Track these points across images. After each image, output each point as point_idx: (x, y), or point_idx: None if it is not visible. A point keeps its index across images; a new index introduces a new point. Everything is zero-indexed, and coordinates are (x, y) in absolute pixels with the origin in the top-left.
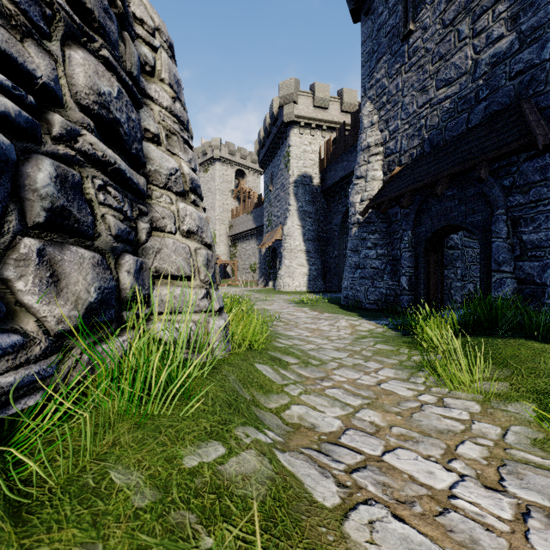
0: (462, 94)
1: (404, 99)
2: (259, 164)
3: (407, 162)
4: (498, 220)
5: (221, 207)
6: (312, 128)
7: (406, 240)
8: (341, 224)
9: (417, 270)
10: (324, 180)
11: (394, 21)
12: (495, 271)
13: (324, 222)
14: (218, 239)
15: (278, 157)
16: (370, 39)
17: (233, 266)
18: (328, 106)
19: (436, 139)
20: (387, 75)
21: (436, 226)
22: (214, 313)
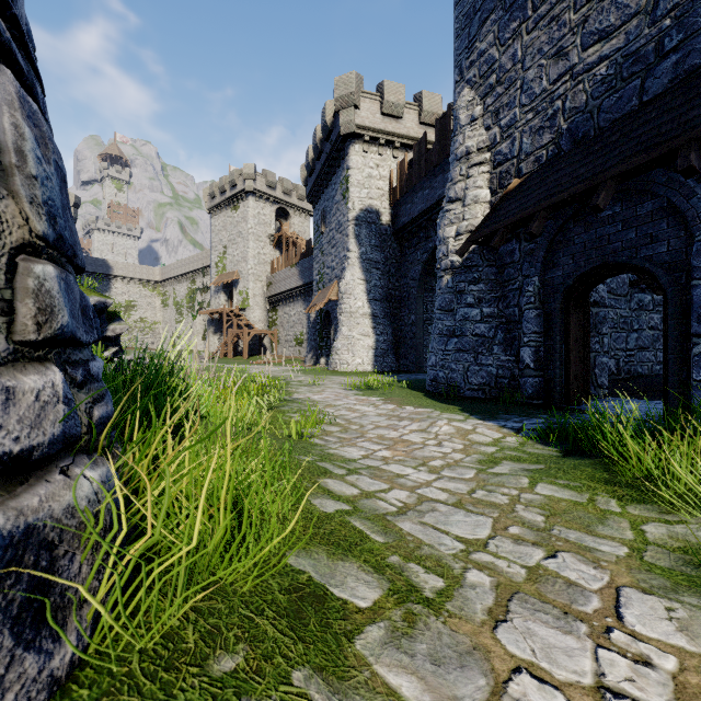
0: (631, 48)
1: (526, 74)
2: (308, 197)
3: (531, 171)
4: None
5: (256, 258)
6: (380, 144)
7: (530, 291)
8: (421, 278)
9: (548, 337)
10: (396, 216)
11: None
12: (699, 335)
13: (396, 275)
14: (252, 301)
15: (333, 186)
16: None
17: (272, 338)
18: (402, 114)
19: (582, 129)
20: (497, 42)
21: (583, 267)
22: None
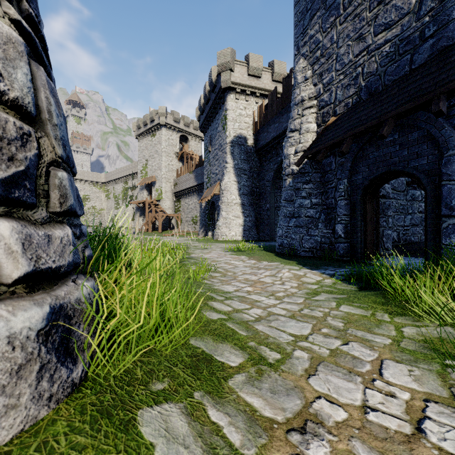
0: (405, 35)
1: (339, 50)
2: (200, 128)
3: (342, 112)
4: (449, 162)
5: (166, 167)
6: (246, 94)
7: (341, 188)
8: (273, 180)
9: (353, 218)
10: (257, 141)
11: None
12: (446, 216)
13: (257, 178)
14: (164, 195)
15: (217, 121)
16: None
17: (177, 219)
18: (261, 75)
19: (374, 85)
20: (321, 30)
21: (375, 173)
22: (3, 289)
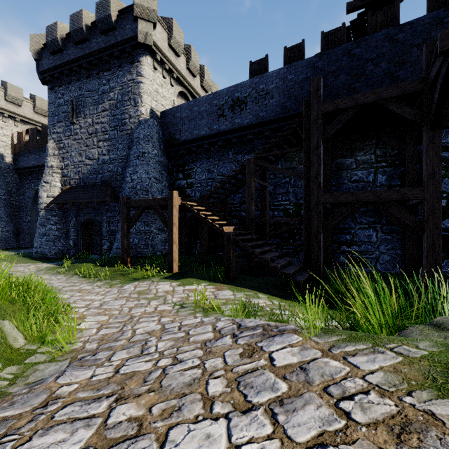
0: (94, 167)
1: (72, 152)
2: None
3: (73, 184)
4: (104, 221)
5: None
6: (4, 116)
7: (72, 222)
8: (34, 198)
9: (78, 237)
10: (17, 160)
11: (67, 110)
12: (103, 239)
13: (17, 193)
14: None
15: None
16: (54, 106)
17: None
18: (21, 104)
19: (85, 180)
20: (63, 133)
21: (86, 218)
22: None
